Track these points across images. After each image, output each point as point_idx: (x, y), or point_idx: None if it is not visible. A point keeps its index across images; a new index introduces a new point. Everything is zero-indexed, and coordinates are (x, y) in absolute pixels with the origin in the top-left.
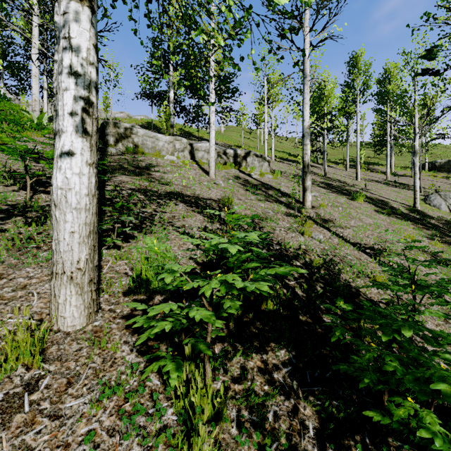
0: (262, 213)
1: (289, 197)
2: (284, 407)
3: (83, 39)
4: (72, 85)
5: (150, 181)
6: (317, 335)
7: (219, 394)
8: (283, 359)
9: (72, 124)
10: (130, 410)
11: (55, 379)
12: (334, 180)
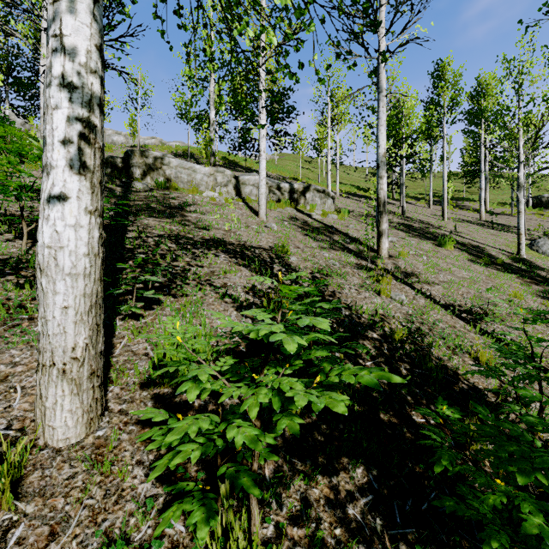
0: (326, 265)
1: (360, 244)
2: None
3: (81, 38)
4: (64, 102)
5: (184, 225)
6: (405, 443)
7: None
8: (360, 482)
9: (65, 156)
10: None
11: (32, 528)
12: (415, 220)
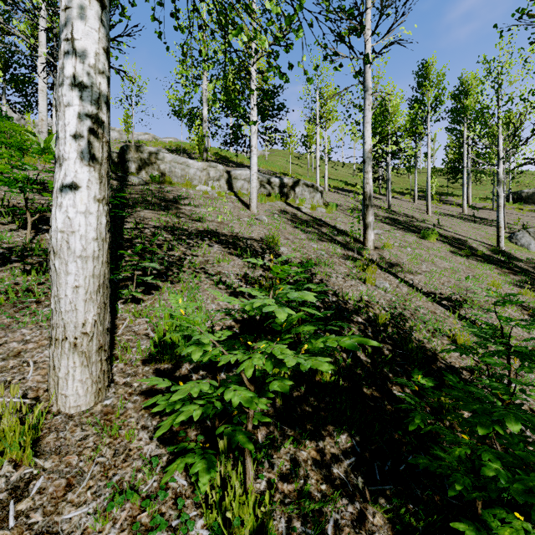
0: (314, 255)
1: (347, 236)
2: (347, 514)
3: (90, 41)
4: (76, 100)
5: (179, 217)
6: (386, 414)
7: (263, 503)
8: (344, 446)
9: (76, 149)
10: (147, 522)
11: (51, 480)
12: (400, 214)
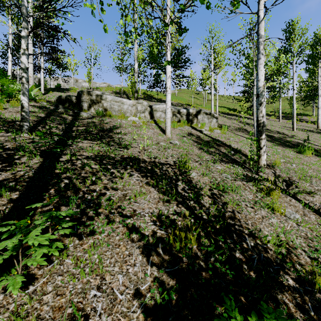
0: (220, 179)
1: (242, 154)
2: None
3: None
4: None
5: (110, 145)
6: None
7: None
8: None
9: None
10: None
11: None
12: (273, 131)
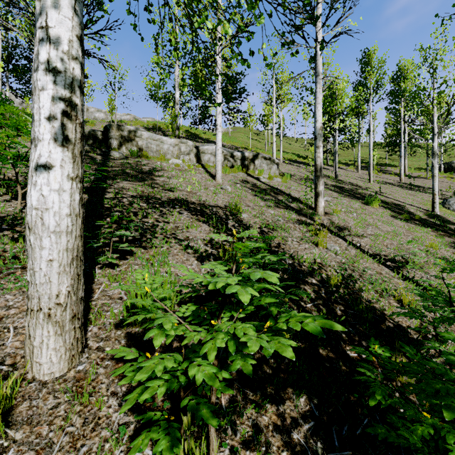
0: (272, 221)
1: (300, 203)
2: None
3: (64, 29)
4: (50, 84)
5: (153, 187)
6: (341, 375)
7: None
8: (303, 410)
9: (50, 131)
10: None
11: (20, 453)
12: (346, 182)
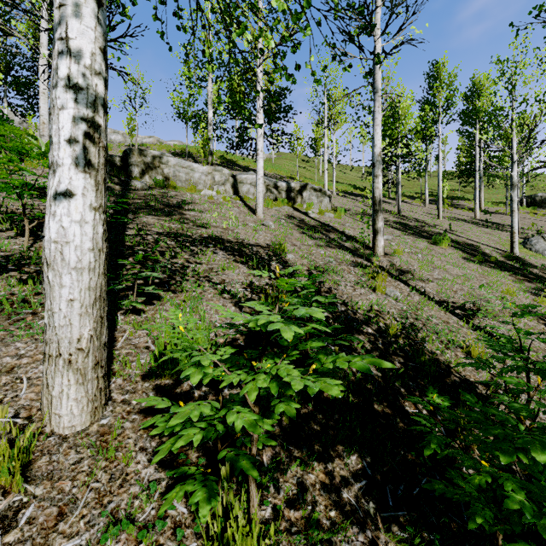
0: (322, 262)
1: (356, 242)
2: (358, 544)
3: (86, 41)
4: (70, 102)
5: (182, 223)
6: (398, 433)
7: (268, 535)
8: (355, 468)
9: (71, 155)
10: None
11: (41, 508)
12: (410, 218)
